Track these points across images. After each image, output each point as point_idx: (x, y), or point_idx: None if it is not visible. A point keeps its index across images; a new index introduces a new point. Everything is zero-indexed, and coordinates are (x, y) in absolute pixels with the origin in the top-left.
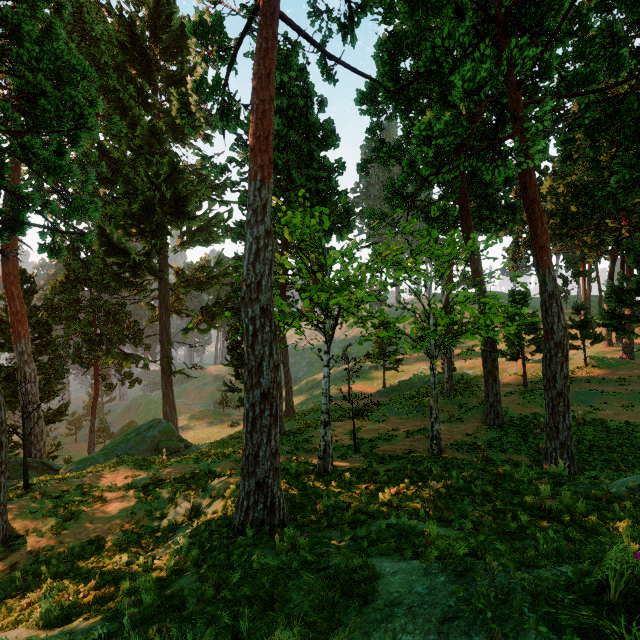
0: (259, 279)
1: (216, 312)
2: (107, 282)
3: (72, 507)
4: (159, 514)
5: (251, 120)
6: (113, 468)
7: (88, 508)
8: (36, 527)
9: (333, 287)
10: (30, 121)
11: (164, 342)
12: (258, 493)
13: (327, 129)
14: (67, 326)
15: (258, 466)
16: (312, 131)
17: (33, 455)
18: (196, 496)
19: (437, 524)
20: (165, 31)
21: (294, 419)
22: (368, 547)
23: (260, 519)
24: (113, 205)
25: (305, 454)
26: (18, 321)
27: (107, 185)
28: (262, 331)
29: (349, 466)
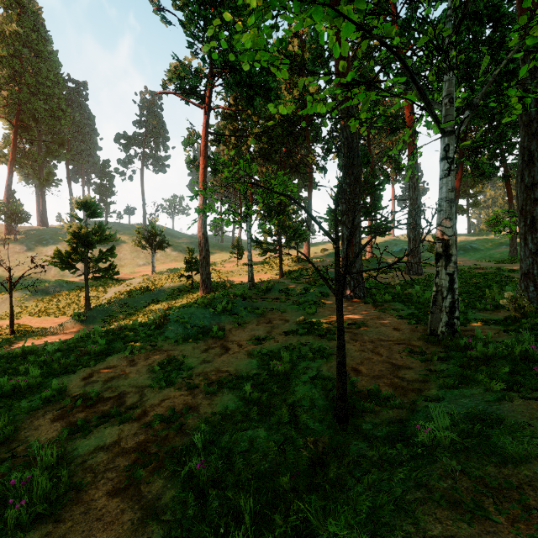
0: None
1: None
2: None
3: None
4: None
5: None
6: None
7: None
8: None
9: None
10: None
11: None
12: None
13: None
14: None
15: None
16: None
17: None
18: None
19: None
20: None
21: None
22: None
23: None
24: None
25: None
26: None
27: None
28: None
29: None
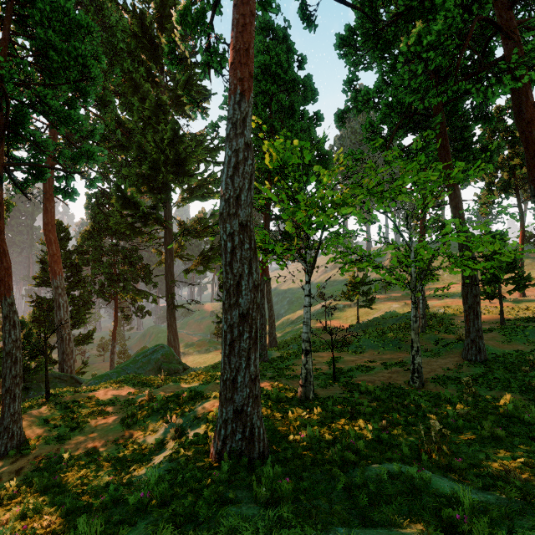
0: (238, 193)
1: (211, 256)
2: (124, 231)
3: (79, 418)
4: (150, 430)
5: (231, 35)
6: (119, 384)
7: (92, 420)
8: (47, 434)
9: (316, 206)
10: (47, 80)
11: (169, 281)
12: (236, 422)
13: (306, 83)
14: (93, 267)
15: (236, 392)
16: (293, 87)
17: (65, 370)
18: (183, 416)
19: (447, 475)
20: (169, 21)
21: (276, 349)
22: (368, 506)
23: (238, 450)
24: (128, 167)
25: (286, 381)
26: (54, 261)
27: (123, 151)
28: (241, 248)
29: (330, 395)
